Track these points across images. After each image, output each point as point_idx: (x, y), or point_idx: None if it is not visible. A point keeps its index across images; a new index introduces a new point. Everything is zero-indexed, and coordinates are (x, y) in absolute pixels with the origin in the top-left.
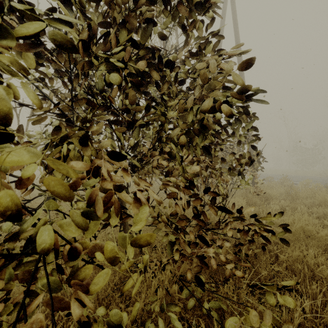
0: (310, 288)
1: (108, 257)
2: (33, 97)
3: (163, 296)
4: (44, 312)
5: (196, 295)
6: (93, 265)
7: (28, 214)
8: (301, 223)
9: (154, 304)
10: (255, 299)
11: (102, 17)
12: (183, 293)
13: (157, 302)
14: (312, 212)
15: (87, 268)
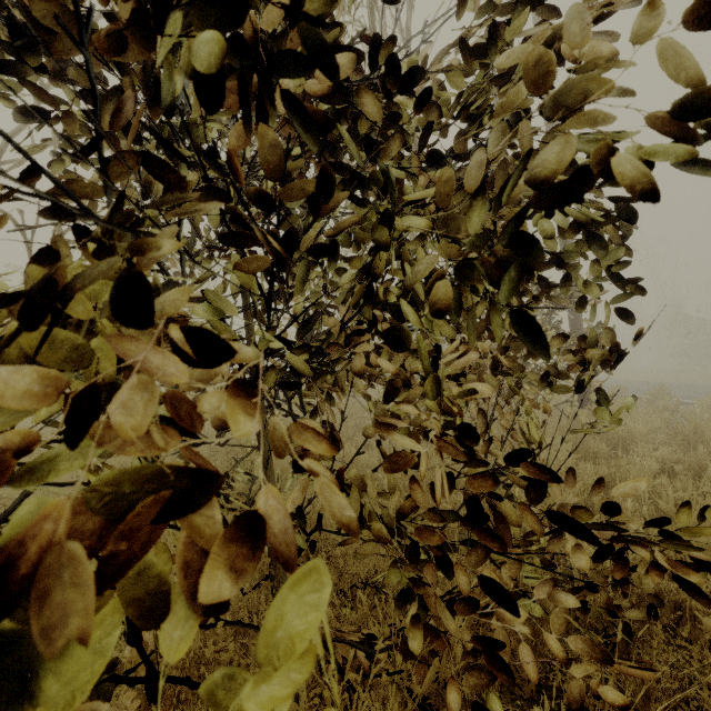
0: None
1: None
2: None
3: None
4: None
5: None
6: None
7: None
8: None
9: None
10: None
11: None
12: None
13: None
14: None
15: None
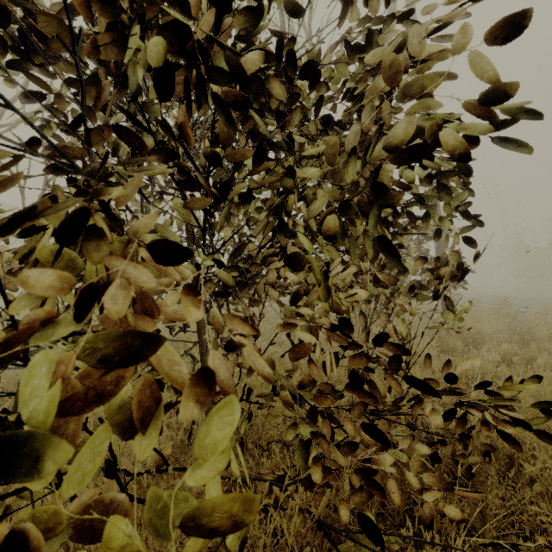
0: None
1: None
2: None
3: None
4: None
5: None
6: None
7: None
8: None
9: None
10: None
11: None
12: None
13: None
14: None
15: None
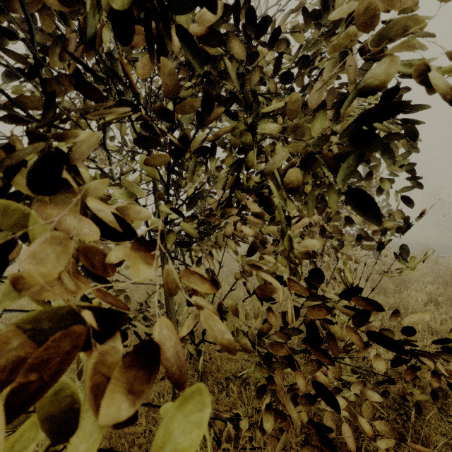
0: None
1: None
2: None
3: None
4: None
5: None
6: None
7: None
8: None
9: None
10: None
11: None
12: None
13: None
14: None
15: None
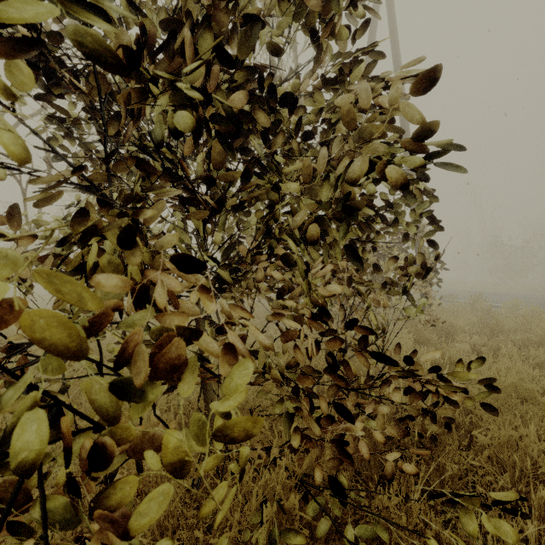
0: (537, 498)
1: (166, 463)
2: (13, 147)
3: (274, 516)
4: (62, 539)
5: (331, 513)
6: (137, 481)
7: (9, 380)
8: (513, 377)
9: (256, 529)
10: (436, 513)
11: (163, 14)
12: (309, 508)
13: (262, 529)
14: (527, 357)
15: (125, 486)
